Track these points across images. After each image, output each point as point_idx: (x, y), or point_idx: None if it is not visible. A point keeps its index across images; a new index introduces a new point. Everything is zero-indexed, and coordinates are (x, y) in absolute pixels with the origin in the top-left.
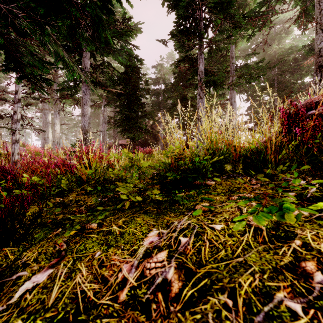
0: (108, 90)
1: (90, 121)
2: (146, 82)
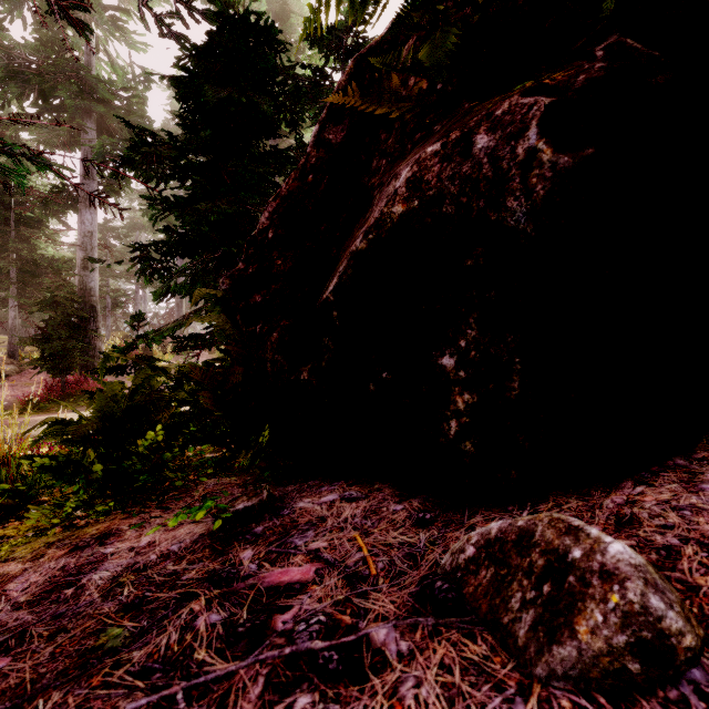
0: None
1: None
2: None
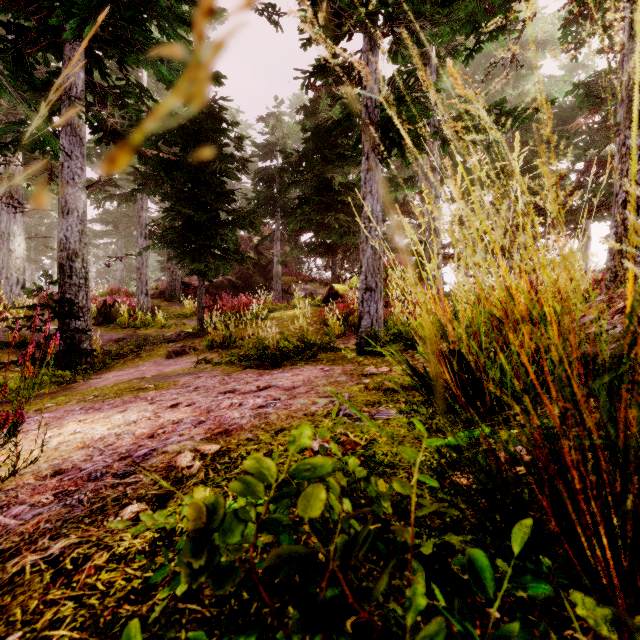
0: (139, 152)
1: (85, 229)
2: (238, 142)
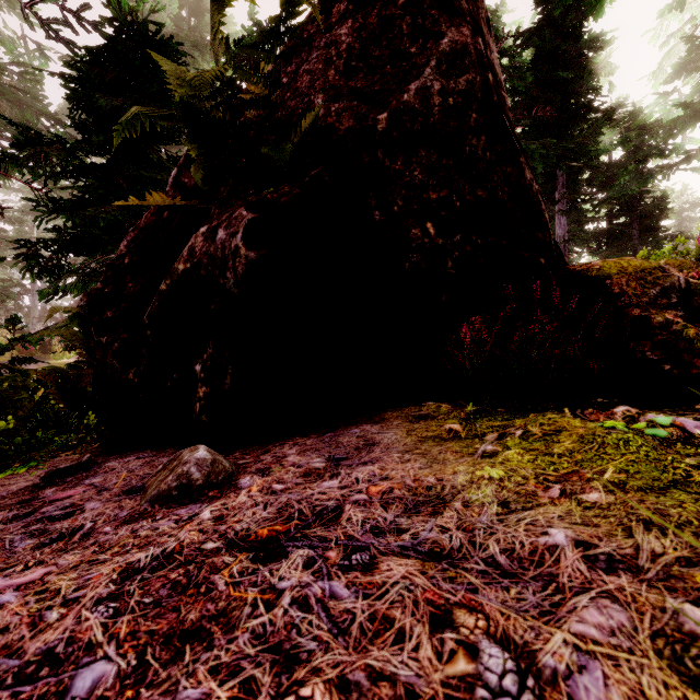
0: None
1: None
2: None
